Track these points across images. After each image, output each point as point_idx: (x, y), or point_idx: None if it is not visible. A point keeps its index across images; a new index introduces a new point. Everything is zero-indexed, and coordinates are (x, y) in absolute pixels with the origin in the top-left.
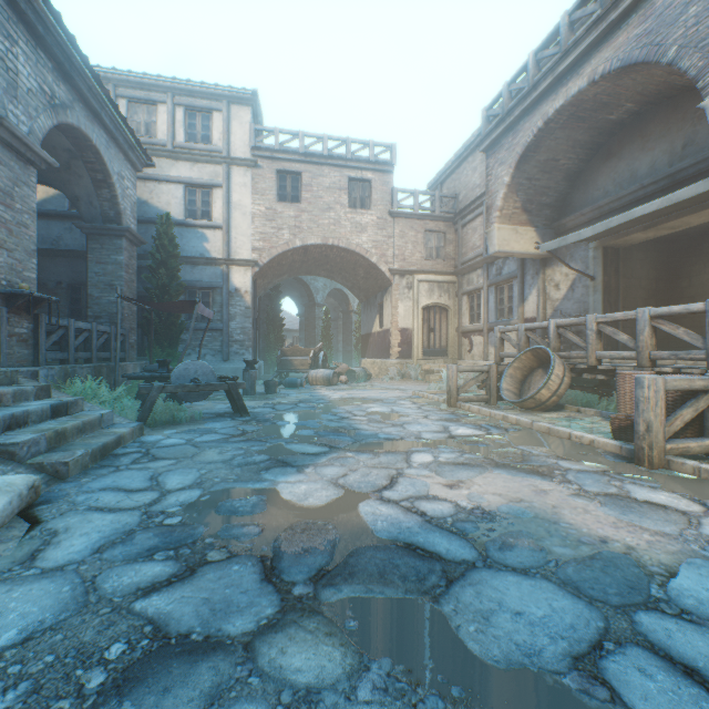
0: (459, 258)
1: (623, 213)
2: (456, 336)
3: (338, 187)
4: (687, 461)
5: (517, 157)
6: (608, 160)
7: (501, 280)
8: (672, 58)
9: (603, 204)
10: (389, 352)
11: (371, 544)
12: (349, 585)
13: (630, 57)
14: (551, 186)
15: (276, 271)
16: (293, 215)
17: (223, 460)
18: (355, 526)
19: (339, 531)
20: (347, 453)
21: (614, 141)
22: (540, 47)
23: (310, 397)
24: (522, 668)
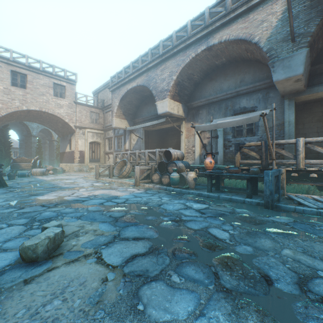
0: (105, 124)
1: (149, 121)
2: (104, 154)
3: (48, 86)
4: (142, 184)
5: (120, 98)
6: (146, 105)
7: (119, 135)
8: (151, 89)
9: (144, 118)
10: (74, 160)
11: (67, 201)
12: (63, 204)
13: (145, 84)
14: (131, 108)
15: (8, 119)
16: (21, 94)
17: (10, 196)
18: (63, 200)
19: (59, 200)
20: (58, 191)
21: (147, 100)
22: (126, 67)
23: (35, 180)
24: (92, 205)
